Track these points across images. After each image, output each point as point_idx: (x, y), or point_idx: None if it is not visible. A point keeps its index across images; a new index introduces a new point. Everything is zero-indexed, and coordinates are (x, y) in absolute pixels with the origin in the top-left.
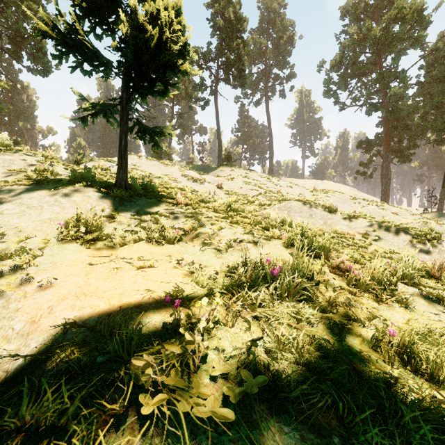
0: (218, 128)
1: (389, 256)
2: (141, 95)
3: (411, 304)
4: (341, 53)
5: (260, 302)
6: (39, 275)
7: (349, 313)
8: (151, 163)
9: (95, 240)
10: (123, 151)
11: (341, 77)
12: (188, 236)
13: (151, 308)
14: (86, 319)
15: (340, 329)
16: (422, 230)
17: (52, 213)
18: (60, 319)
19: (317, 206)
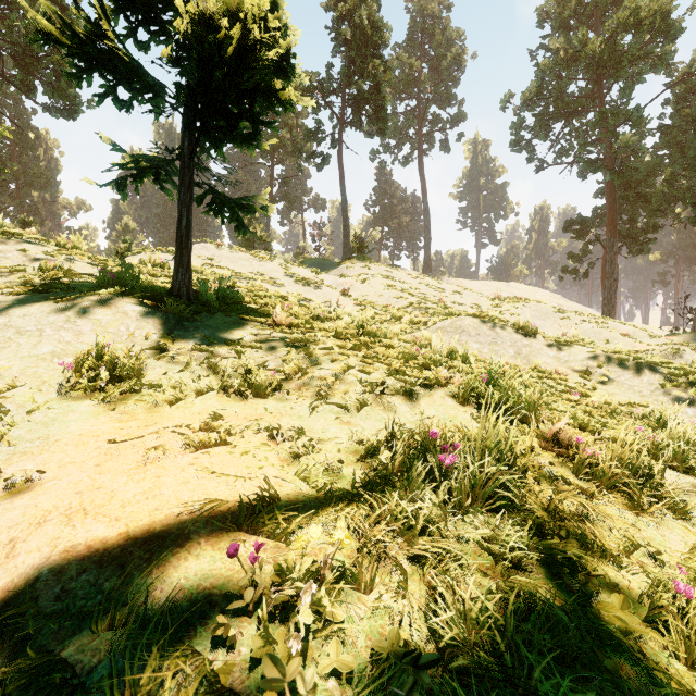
0: (344, 201)
1: (626, 409)
2: (214, 142)
3: (691, 510)
4: (539, 81)
5: (422, 523)
6: (11, 465)
7: (589, 539)
8: (238, 255)
9: (127, 392)
10: (184, 236)
11: (538, 119)
12: (292, 381)
13: (207, 548)
14: (71, 578)
15: (581, 582)
16: (680, 366)
17: (57, 343)
18: (21, 575)
19: (504, 326)
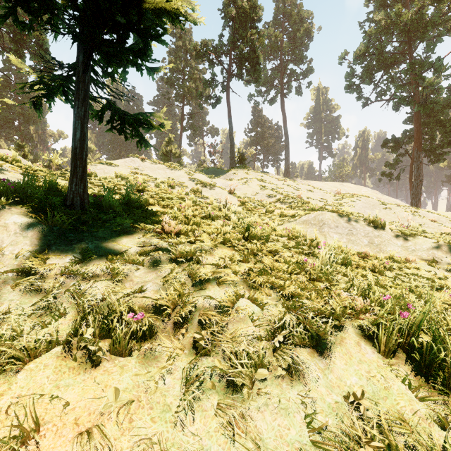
0: (230, 128)
1: None
2: (106, 57)
3: None
4: (366, 43)
5: None
6: None
7: None
8: (156, 166)
9: None
10: (78, 147)
11: (365, 69)
12: (169, 317)
13: None
14: None
15: None
16: None
17: None
18: None
19: (357, 219)
